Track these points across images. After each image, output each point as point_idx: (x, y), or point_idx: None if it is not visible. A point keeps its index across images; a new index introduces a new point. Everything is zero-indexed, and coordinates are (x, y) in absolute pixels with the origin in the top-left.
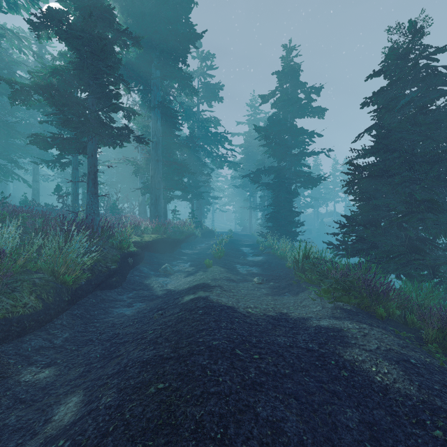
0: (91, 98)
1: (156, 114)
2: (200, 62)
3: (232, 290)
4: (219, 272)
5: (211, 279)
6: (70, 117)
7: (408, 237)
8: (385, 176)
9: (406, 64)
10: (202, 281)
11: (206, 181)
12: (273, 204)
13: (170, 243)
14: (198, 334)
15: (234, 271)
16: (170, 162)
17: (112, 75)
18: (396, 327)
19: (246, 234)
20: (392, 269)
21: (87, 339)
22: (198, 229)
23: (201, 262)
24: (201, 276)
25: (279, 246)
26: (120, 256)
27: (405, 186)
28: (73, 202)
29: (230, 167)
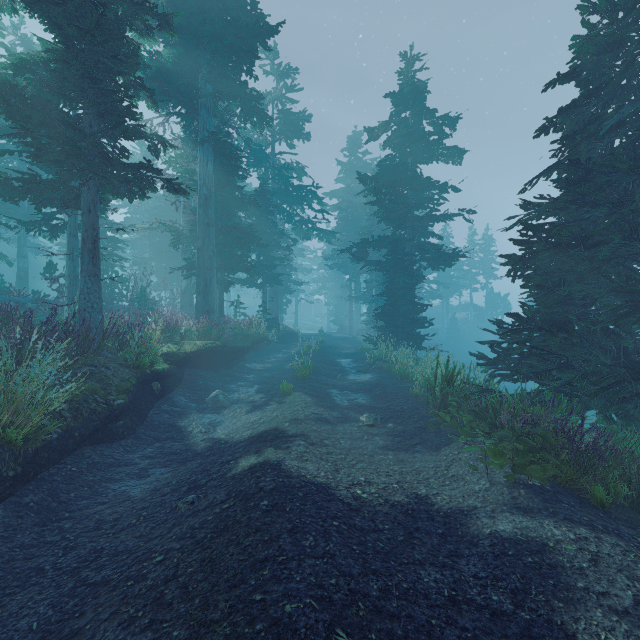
0: (87, 115)
1: (206, 153)
2: (277, 80)
3: (326, 440)
4: (304, 404)
5: (290, 420)
6: (46, 143)
7: (623, 349)
8: (582, 247)
9: (615, 61)
10: (275, 423)
11: (285, 257)
12: (386, 294)
13: (226, 354)
14: (253, 574)
15: (327, 401)
16: (228, 227)
17: (121, 72)
18: (633, 525)
19: (344, 337)
20: (597, 404)
21: (34, 566)
22: (273, 330)
23: (275, 384)
24: (273, 412)
25: (395, 358)
26: (136, 381)
27: (618, 264)
28: (70, 290)
29: (320, 237)
